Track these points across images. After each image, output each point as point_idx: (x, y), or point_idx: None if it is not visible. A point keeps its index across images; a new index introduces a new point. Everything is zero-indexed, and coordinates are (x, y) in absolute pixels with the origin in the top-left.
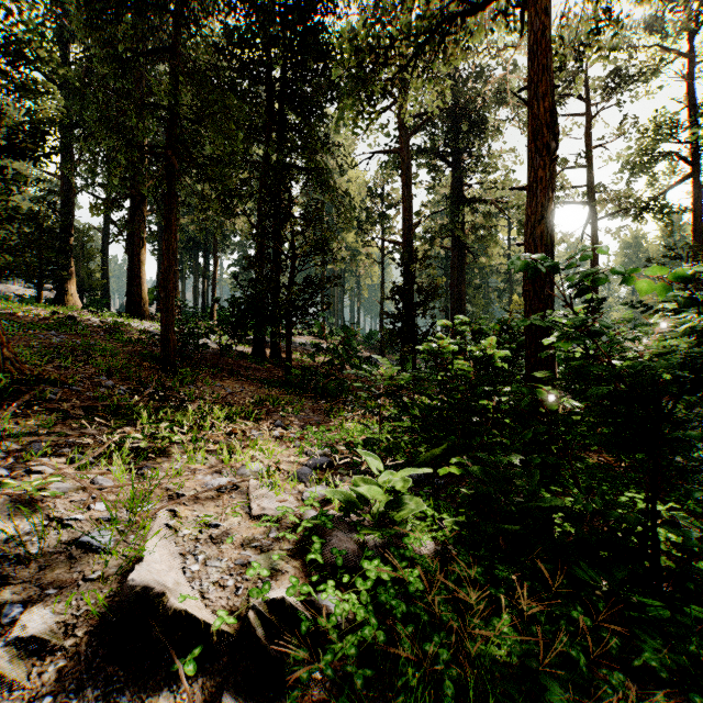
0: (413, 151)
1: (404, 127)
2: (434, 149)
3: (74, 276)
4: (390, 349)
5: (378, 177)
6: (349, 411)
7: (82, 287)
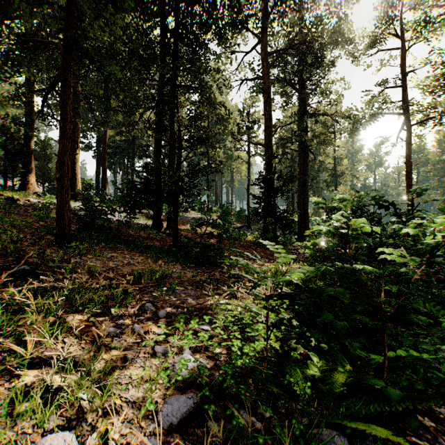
0: (271, 79)
1: (266, 60)
2: (286, 80)
3: (34, 171)
4: (253, 222)
5: (245, 102)
6: (226, 280)
7: (44, 179)
